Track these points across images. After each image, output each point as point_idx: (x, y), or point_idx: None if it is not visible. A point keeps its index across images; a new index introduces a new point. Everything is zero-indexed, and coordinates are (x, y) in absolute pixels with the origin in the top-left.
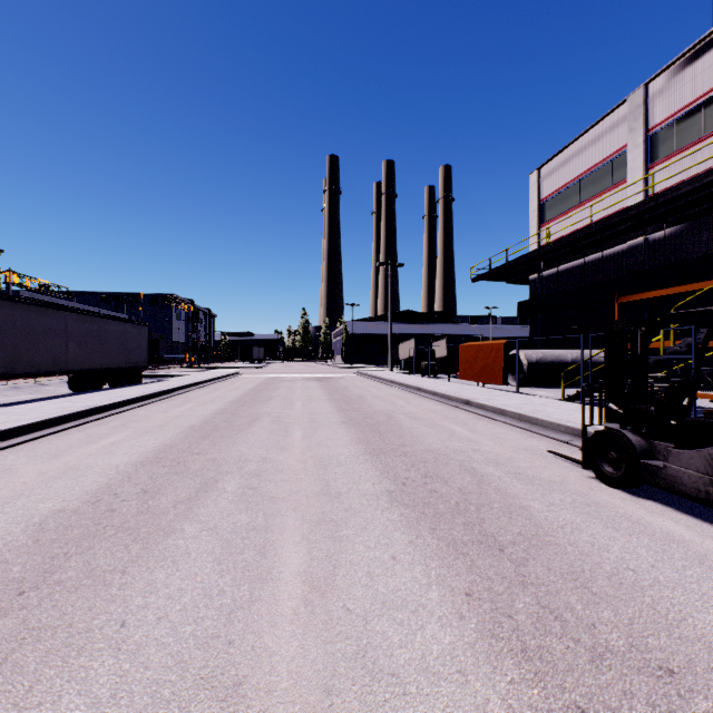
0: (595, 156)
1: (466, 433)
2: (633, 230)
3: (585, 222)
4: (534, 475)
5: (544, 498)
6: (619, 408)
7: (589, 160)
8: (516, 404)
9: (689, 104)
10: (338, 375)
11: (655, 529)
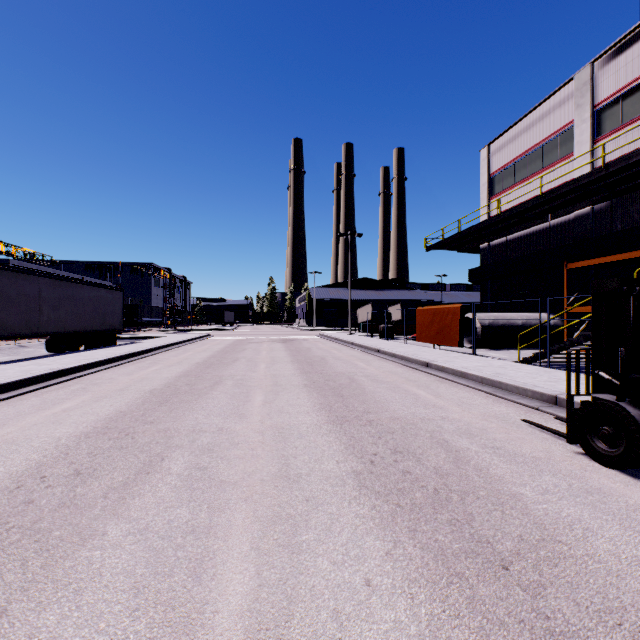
0: (543, 132)
1: (430, 398)
2: (580, 200)
3: (533, 194)
4: (514, 449)
5: (534, 482)
6: (613, 377)
7: (537, 136)
8: (476, 367)
9: (635, 79)
10: (301, 337)
11: None
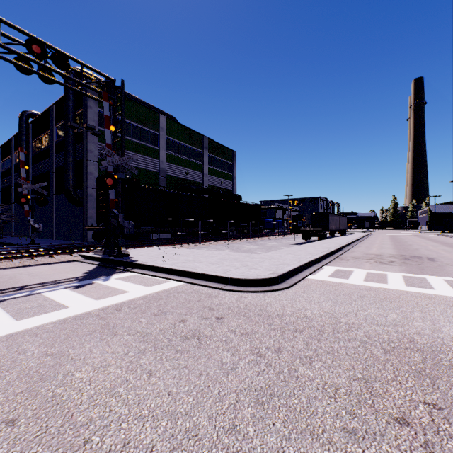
0: None
1: None
2: None
3: None
4: None
5: None
6: None
7: None
8: None
9: None
10: (424, 235)
11: None
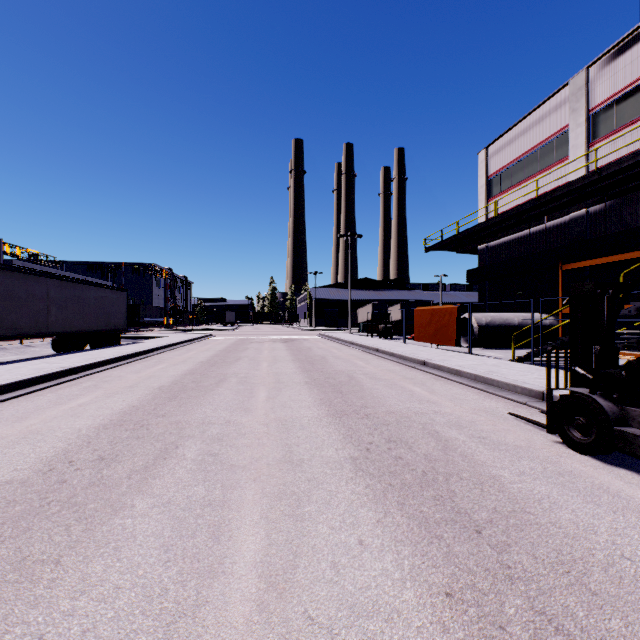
0: (539, 135)
1: (425, 394)
2: (575, 202)
3: (530, 196)
4: (498, 439)
5: (513, 466)
6: (587, 372)
7: (534, 139)
8: (470, 365)
9: (628, 85)
10: (302, 337)
11: (639, 504)
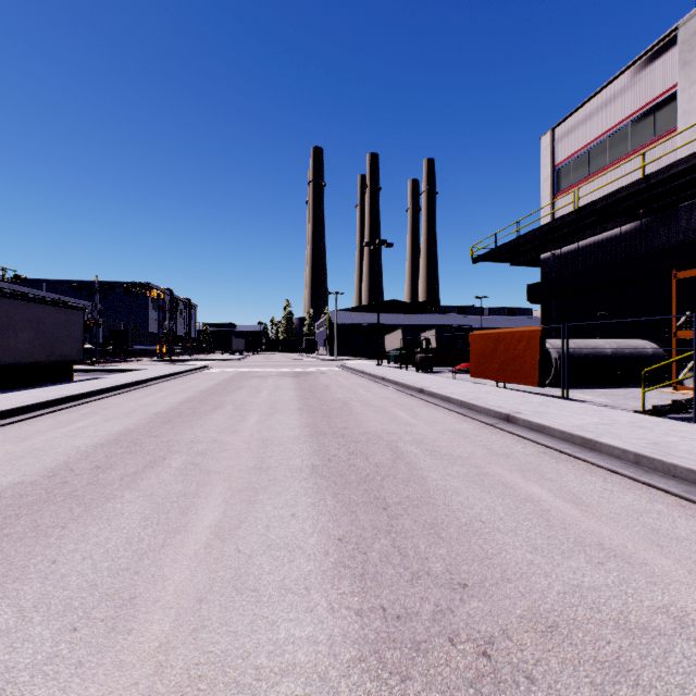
0: (630, 104)
1: (573, 514)
2: (690, 187)
3: (615, 186)
4: None
5: None
6: None
7: (622, 111)
8: (598, 426)
9: None
10: (319, 370)
11: None
